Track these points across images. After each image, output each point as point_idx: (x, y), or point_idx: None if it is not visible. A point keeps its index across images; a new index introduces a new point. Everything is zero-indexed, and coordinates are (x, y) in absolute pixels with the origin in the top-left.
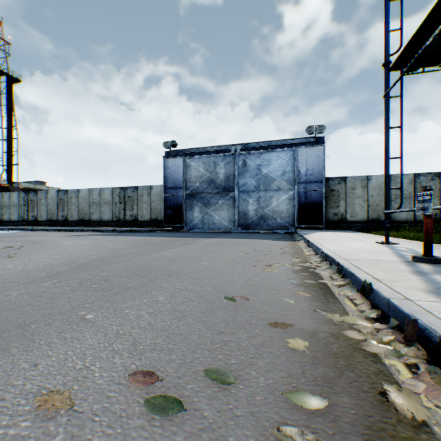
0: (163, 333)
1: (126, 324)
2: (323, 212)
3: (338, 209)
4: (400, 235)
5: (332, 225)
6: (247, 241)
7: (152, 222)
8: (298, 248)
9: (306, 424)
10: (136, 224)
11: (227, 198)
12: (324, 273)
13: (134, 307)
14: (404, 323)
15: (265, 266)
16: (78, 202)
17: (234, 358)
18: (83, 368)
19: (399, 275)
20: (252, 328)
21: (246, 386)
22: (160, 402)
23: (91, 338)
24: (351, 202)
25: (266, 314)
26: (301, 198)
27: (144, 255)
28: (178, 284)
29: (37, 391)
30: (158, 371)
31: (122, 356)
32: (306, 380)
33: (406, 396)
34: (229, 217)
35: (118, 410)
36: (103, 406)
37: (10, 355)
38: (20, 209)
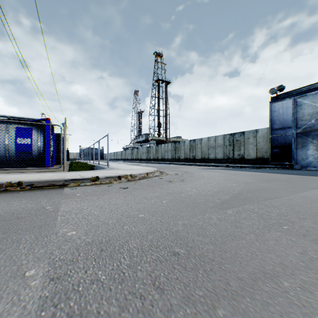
0: None
1: None
2: None
3: None
4: None
5: None
6: None
7: (257, 160)
8: None
9: None
10: (243, 161)
11: None
12: None
13: None
14: None
15: None
16: (201, 146)
17: None
18: None
19: None
20: None
21: None
22: None
23: None
24: None
25: None
26: None
27: (289, 192)
28: None
29: None
30: None
31: None
32: None
33: None
34: None
35: None
36: None
37: None
38: (171, 152)
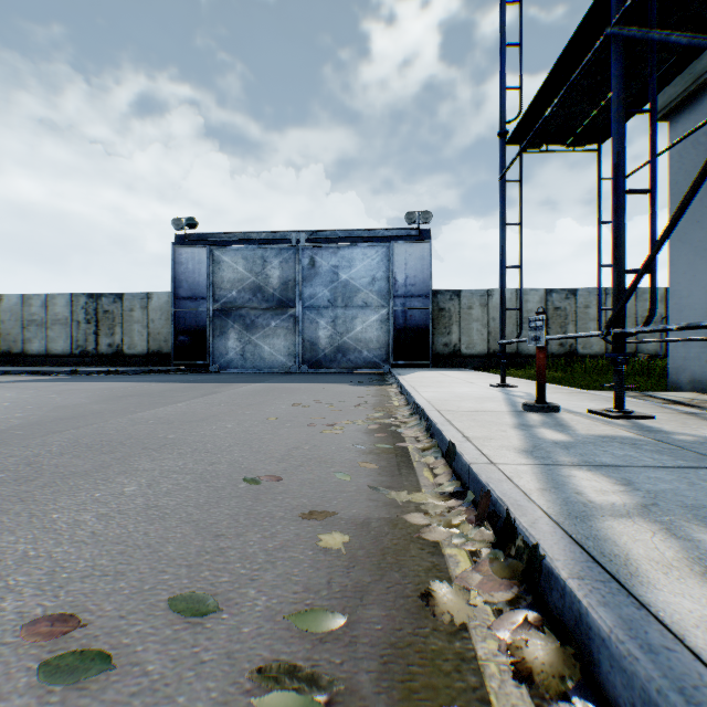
0: (115, 548)
1: (48, 538)
2: (429, 341)
3: (450, 337)
4: (526, 374)
5: (442, 361)
6: (312, 387)
7: (152, 356)
8: (386, 396)
9: (307, 656)
10: (121, 360)
11: (285, 317)
12: (408, 433)
13: (73, 508)
14: (480, 496)
15: (326, 425)
16: None
17: (228, 574)
18: None
19: (497, 431)
20: (273, 523)
21: (232, 615)
22: (71, 663)
23: None
24: (467, 328)
25: (302, 500)
26: (398, 320)
27: (122, 415)
28: (169, 462)
29: None
30: (85, 611)
31: (21, 596)
32: (330, 591)
33: (454, 595)
34: (287, 348)
35: None
36: None
37: None
38: None
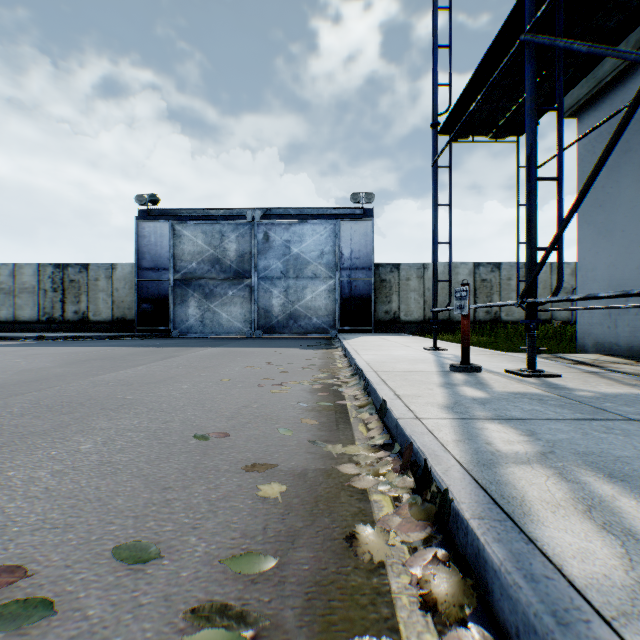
0: (67, 502)
1: (2, 495)
2: (372, 309)
3: (391, 305)
4: (456, 338)
5: (383, 327)
6: (265, 351)
7: (116, 323)
8: (331, 358)
9: (239, 596)
10: (87, 326)
11: (241, 287)
12: (348, 392)
13: (30, 465)
14: (404, 448)
15: (274, 386)
16: None
17: (172, 523)
18: None
19: (425, 389)
20: (218, 476)
21: (173, 561)
22: (14, 611)
23: None
24: (405, 297)
25: (247, 454)
26: (344, 290)
27: (84, 377)
28: (126, 421)
29: None
30: (33, 562)
31: None
32: (264, 536)
33: (375, 536)
34: (243, 315)
35: None
36: None
37: None
38: None
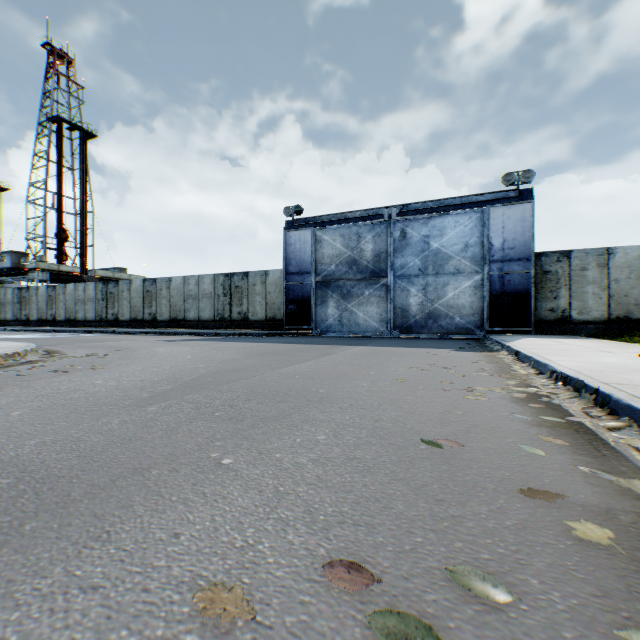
0: (347, 496)
1: (284, 476)
2: (531, 307)
3: (556, 301)
4: None
5: (546, 327)
6: (414, 351)
7: (268, 322)
8: (502, 363)
9: None
10: (246, 325)
11: (377, 286)
12: (569, 406)
13: (286, 450)
14: None
15: (463, 391)
16: (169, 294)
17: (485, 550)
18: (246, 548)
19: None
20: (491, 496)
21: (533, 608)
22: (396, 625)
23: (240, 497)
24: (578, 291)
25: (503, 473)
26: (494, 286)
27: (270, 369)
28: (337, 415)
29: (190, 580)
30: (364, 562)
31: (298, 531)
32: None
33: None
34: (379, 315)
35: (328, 630)
36: (299, 619)
37: (136, 517)
38: (97, 305)
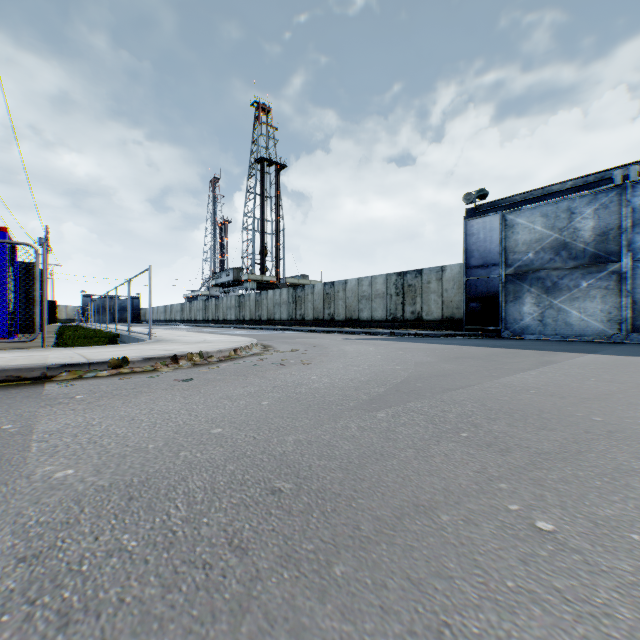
0: None
1: None
2: None
3: None
4: None
5: None
6: None
7: (444, 322)
8: None
9: None
10: (420, 325)
11: (601, 275)
12: None
13: None
14: None
15: None
16: (344, 296)
17: None
18: None
19: None
20: None
21: None
22: None
23: None
24: None
25: None
26: None
27: (484, 378)
28: None
29: None
30: None
31: None
32: None
33: None
34: (604, 313)
35: None
36: None
37: (472, 605)
38: (288, 307)
